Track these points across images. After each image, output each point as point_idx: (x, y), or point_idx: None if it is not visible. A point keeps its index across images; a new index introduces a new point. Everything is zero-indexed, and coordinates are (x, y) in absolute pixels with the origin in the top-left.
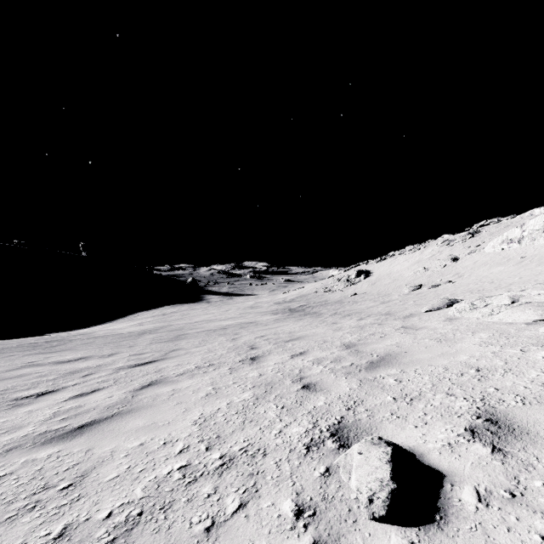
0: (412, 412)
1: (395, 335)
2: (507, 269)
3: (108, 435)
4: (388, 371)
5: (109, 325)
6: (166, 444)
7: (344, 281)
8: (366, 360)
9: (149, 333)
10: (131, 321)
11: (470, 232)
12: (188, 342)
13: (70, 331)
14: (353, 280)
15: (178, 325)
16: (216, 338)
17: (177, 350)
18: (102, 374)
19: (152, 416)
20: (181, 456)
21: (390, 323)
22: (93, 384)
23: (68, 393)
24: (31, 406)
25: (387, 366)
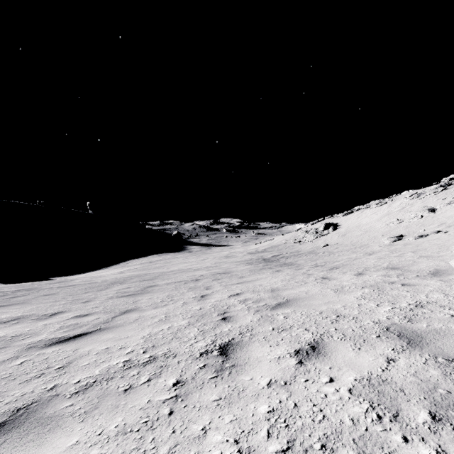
0: None
1: None
2: None
3: None
4: None
5: (103, 270)
6: None
7: (313, 233)
8: None
9: (119, 283)
10: (122, 268)
11: (441, 185)
12: (150, 299)
13: (70, 276)
14: (321, 232)
15: (153, 274)
16: (183, 294)
17: (130, 312)
18: None
19: None
20: None
21: (422, 283)
22: None
23: None
24: None
25: None
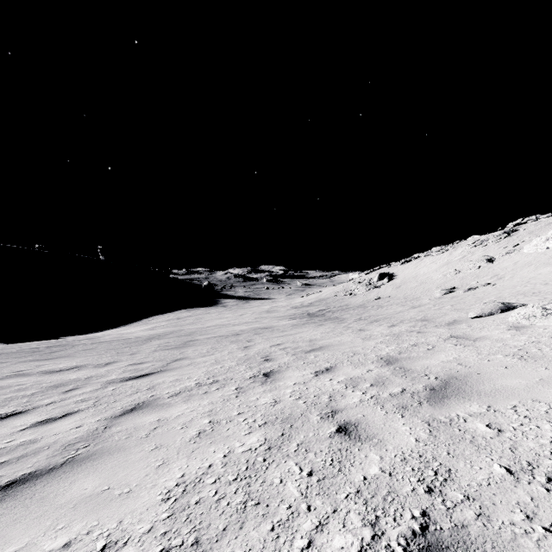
0: None
1: (448, 347)
2: None
3: (32, 511)
4: (465, 406)
5: (123, 328)
6: None
7: (366, 285)
8: (423, 385)
9: (156, 339)
10: (145, 325)
11: (505, 231)
12: (195, 350)
13: (84, 335)
14: (375, 284)
15: (188, 329)
16: (226, 346)
17: (181, 360)
18: (87, 389)
19: (112, 471)
20: None
21: (433, 331)
22: (69, 404)
23: (34, 418)
24: None
25: (460, 398)
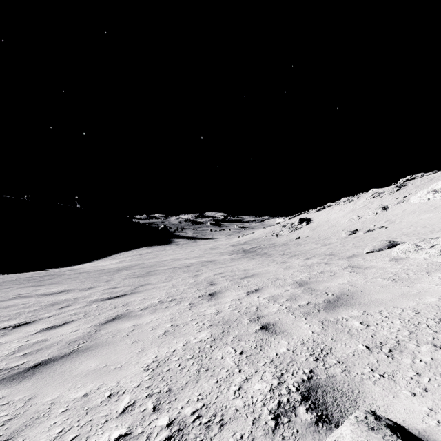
0: (399, 370)
1: (344, 274)
2: (435, 215)
3: (56, 379)
4: (349, 311)
5: (96, 262)
6: (110, 398)
7: (289, 227)
8: (323, 299)
9: (125, 270)
10: (114, 260)
11: (397, 185)
12: (156, 278)
13: (65, 267)
14: (296, 227)
15: (149, 263)
16: (180, 275)
17: (145, 285)
18: (76, 306)
19: (107, 356)
20: (123, 419)
21: (336, 262)
22: (65, 316)
23: (40, 326)
24: (3, 338)
25: (346, 306)
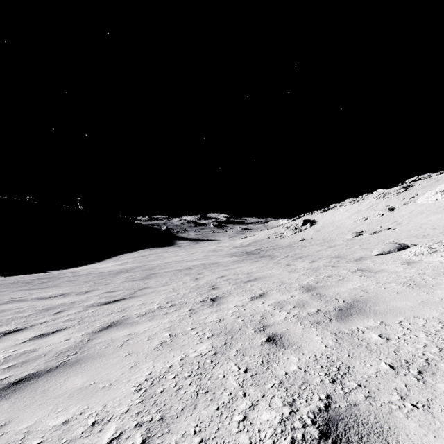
0: (435, 398)
1: (354, 278)
2: None
3: (37, 400)
4: (364, 321)
5: (98, 264)
6: (94, 427)
7: (293, 229)
8: (333, 307)
9: (125, 272)
10: (115, 261)
11: (403, 186)
12: (156, 281)
13: (66, 269)
14: (300, 228)
15: (151, 265)
16: (181, 278)
17: (145, 288)
18: (72, 312)
19: (96, 371)
20: None
21: (344, 265)
22: (58, 323)
23: (31, 333)
24: None
25: (361, 315)
